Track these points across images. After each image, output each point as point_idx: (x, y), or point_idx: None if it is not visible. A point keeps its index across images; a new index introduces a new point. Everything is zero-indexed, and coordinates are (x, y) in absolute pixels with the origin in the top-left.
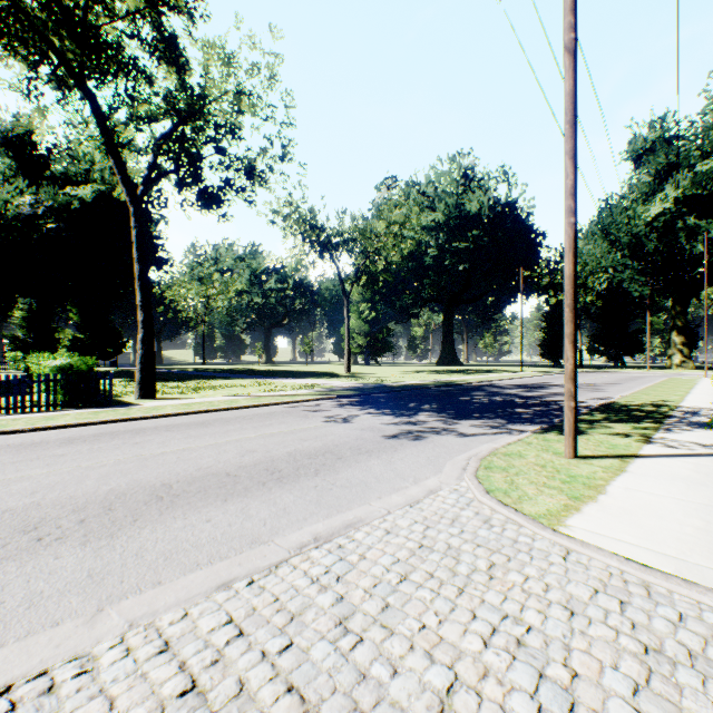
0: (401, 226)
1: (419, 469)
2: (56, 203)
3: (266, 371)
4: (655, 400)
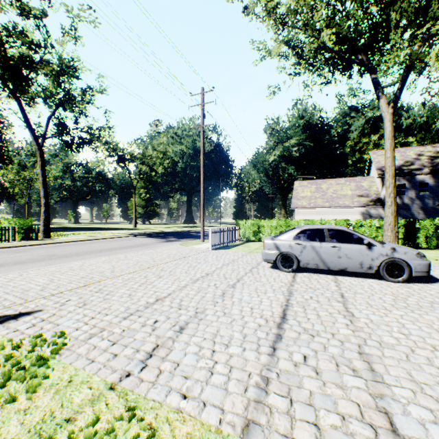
0: (164, 154)
1: (168, 245)
2: None
3: (84, 228)
4: None
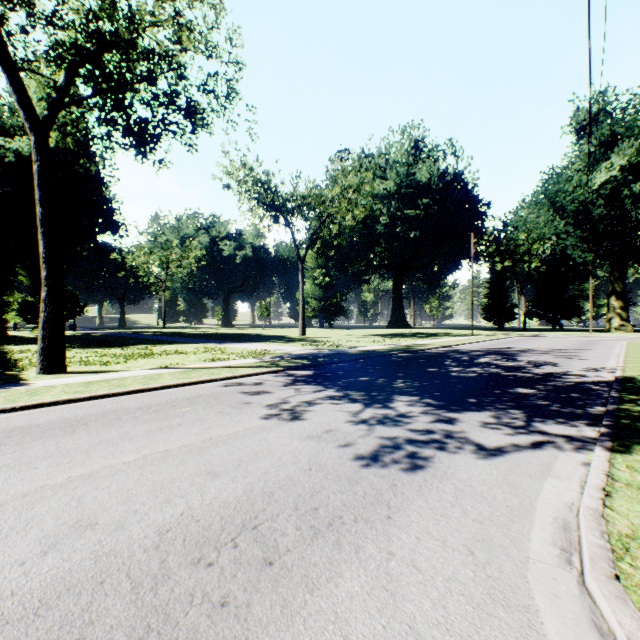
0: (355, 191)
1: (481, 637)
2: None
3: (221, 335)
4: None
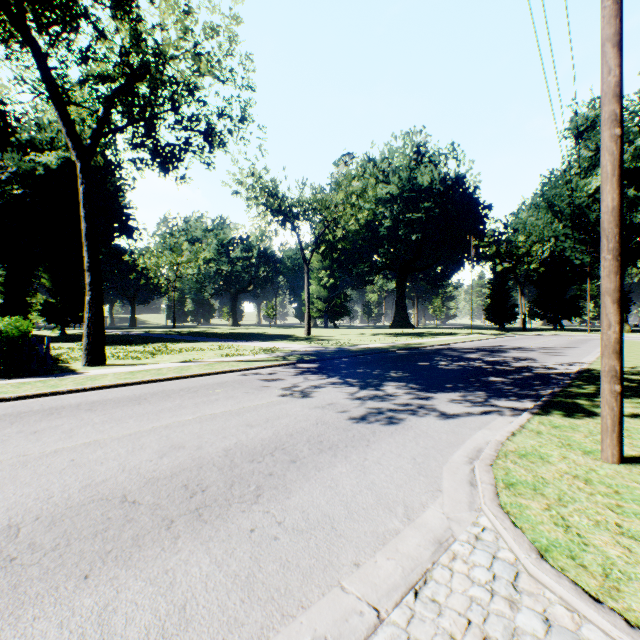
0: (359, 196)
1: (407, 485)
2: (20, 169)
3: (231, 334)
4: (630, 366)
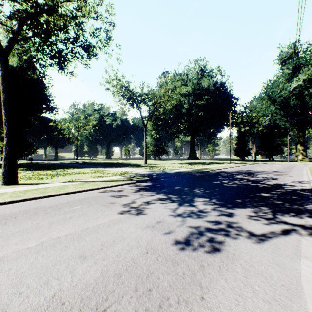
0: (172, 91)
1: None
2: None
3: (105, 163)
4: None
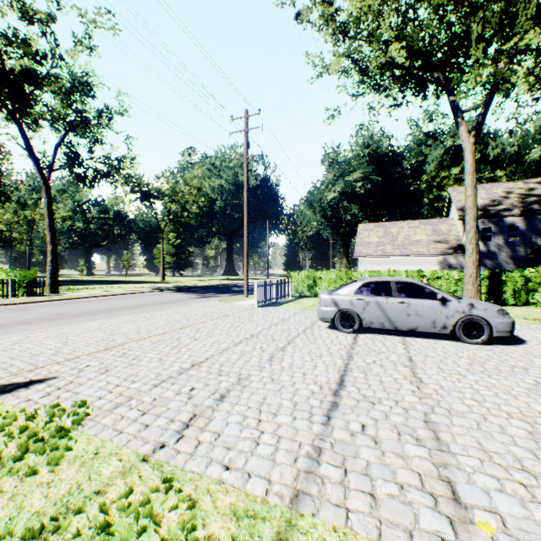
0: (199, 190)
1: (204, 301)
2: None
3: (100, 281)
4: None
